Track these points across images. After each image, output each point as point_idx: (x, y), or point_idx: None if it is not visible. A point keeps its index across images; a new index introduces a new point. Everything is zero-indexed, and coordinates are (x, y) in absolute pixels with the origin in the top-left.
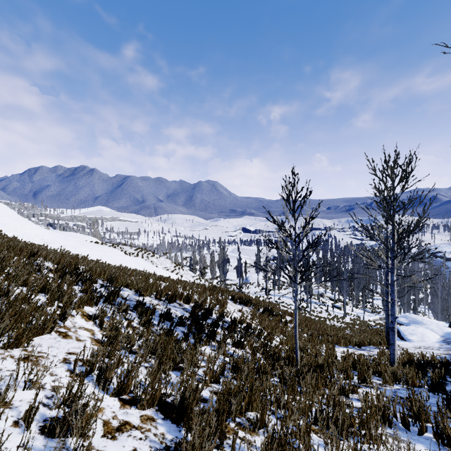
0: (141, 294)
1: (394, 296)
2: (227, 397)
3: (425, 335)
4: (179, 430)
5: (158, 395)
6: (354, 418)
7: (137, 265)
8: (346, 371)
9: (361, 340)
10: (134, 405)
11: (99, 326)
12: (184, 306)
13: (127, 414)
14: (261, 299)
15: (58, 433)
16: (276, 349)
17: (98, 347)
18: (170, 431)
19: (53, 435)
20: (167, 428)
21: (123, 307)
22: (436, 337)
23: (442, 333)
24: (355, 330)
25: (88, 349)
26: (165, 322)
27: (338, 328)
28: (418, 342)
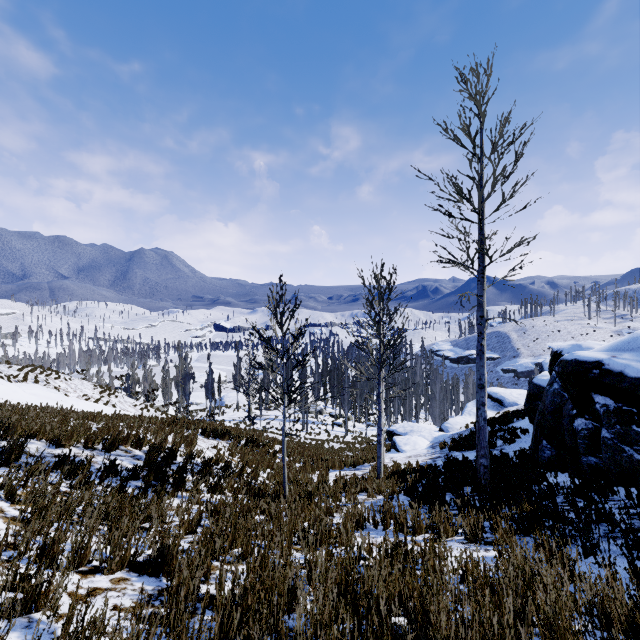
0: (60, 445)
1: (380, 408)
2: (210, 538)
3: (417, 443)
4: (159, 581)
5: (128, 555)
6: (333, 530)
7: (33, 397)
8: (335, 493)
9: (356, 459)
10: (99, 572)
11: (8, 500)
12: (133, 453)
13: (93, 581)
14: (242, 427)
15: (19, 612)
16: (262, 485)
17: (17, 526)
18: (150, 583)
19: (14, 614)
20: (145, 582)
21: (41, 467)
22: (426, 444)
23: (431, 439)
24: (354, 450)
25: (4, 530)
26: (108, 478)
27: (337, 450)
28: (411, 451)
